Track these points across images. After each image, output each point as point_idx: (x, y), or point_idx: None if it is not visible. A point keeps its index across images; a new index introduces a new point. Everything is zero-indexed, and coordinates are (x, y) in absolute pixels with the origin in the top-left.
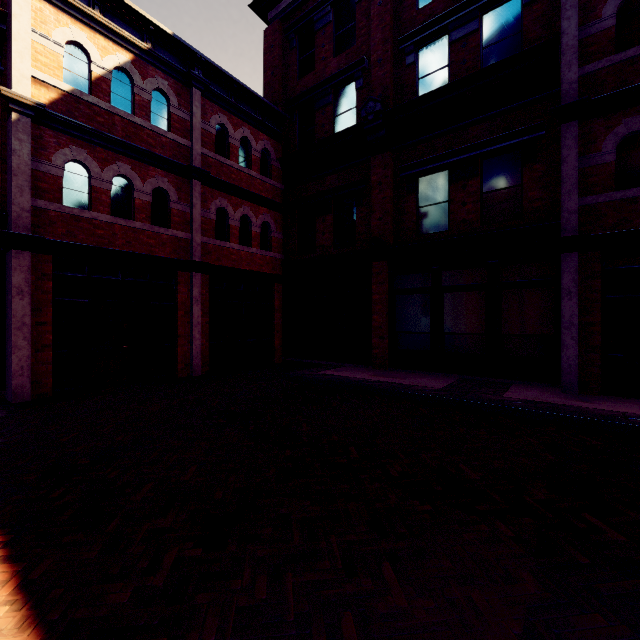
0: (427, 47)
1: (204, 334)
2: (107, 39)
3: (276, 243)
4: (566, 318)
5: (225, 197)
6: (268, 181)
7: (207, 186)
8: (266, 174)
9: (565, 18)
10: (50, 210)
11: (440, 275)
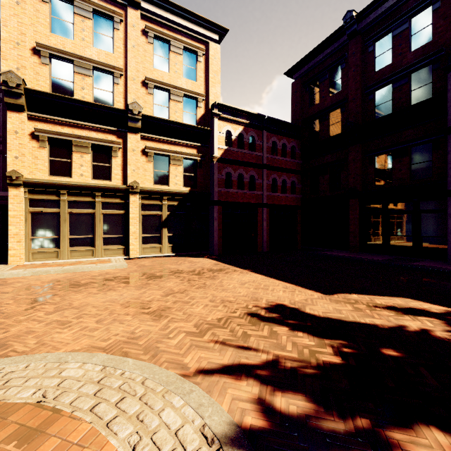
0: (380, 90)
1: (267, 234)
2: (236, 124)
3: (298, 190)
4: (449, 228)
5: (275, 173)
6: (294, 161)
7: (268, 170)
8: (293, 157)
9: (449, 84)
10: (221, 191)
11: (387, 206)
